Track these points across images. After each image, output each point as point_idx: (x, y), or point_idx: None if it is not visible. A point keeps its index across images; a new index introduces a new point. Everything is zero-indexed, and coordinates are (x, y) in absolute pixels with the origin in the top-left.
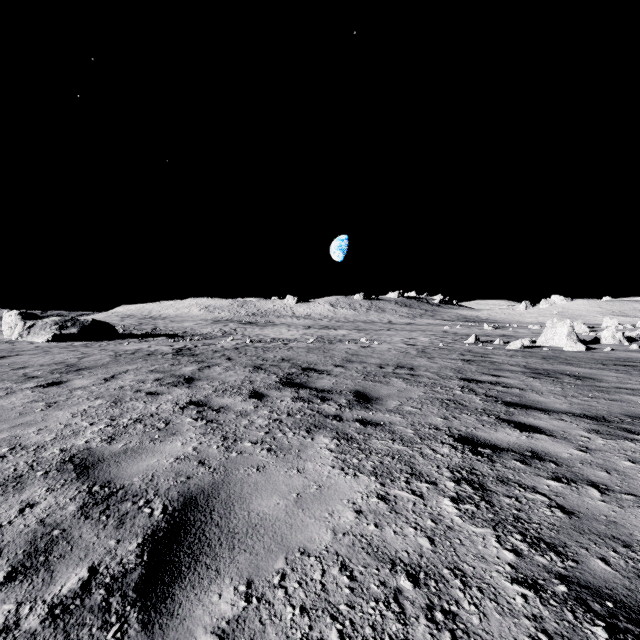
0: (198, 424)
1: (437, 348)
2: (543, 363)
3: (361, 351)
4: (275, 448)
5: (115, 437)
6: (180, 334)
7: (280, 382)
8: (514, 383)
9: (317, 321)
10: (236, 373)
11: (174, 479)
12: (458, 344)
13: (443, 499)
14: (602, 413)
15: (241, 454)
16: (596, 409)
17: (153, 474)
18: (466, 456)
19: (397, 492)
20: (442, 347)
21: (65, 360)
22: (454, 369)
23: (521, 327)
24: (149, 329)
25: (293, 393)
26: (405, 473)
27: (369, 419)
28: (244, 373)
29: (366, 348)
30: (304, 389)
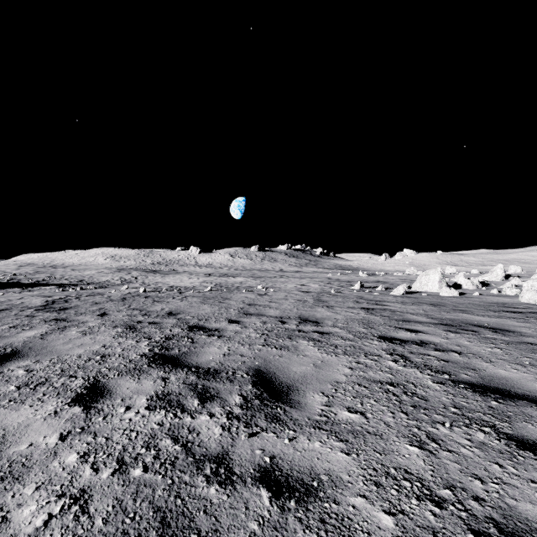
0: None
1: (330, 295)
2: (439, 311)
3: (258, 300)
4: None
5: None
6: (74, 282)
7: (148, 356)
8: (442, 342)
9: (218, 269)
10: (93, 339)
11: None
12: (347, 290)
13: None
14: None
15: None
16: None
17: None
18: None
19: None
20: (334, 294)
21: None
22: (362, 322)
23: (387, 274)
24: (42, 277)
25: (157, 383)
26: None
27: (286, 466)
28: (105, 339)
29: (263, 296)
30: (179, 371)
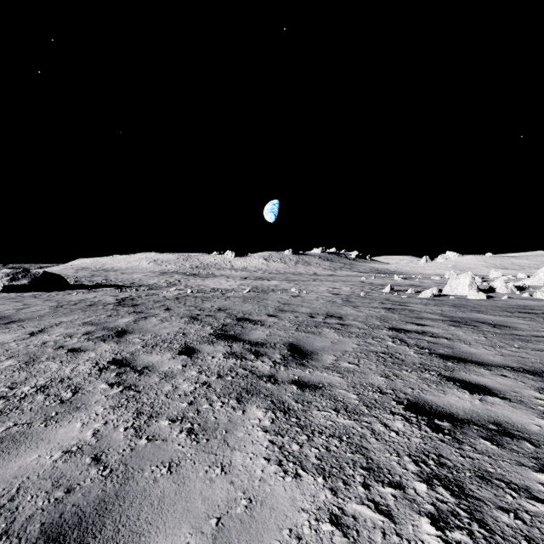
0: (112, 392)
1: (359, 297)
2: (456, 311)
3: (292, 300)
4: (197, 428)
5: (0, 416)
6: (128, 285)
7: (214, 334)
8: (439, 332)
9: (252, 273)
10: (171, 324)
11: (46, 495)
12: (376, 293)
13: (420, 520)
14: (539, 366)
15: (152, 440)
16: (530, 361)
17: (20, 485)
18: (425, 434)
19: (356, 508)
20: (363, 296)
21: (2, 312)
22: (379, 318)
23: (425, 278)
24: (100, 280)
25: (226, 347)
26: (360, 468)
27: (306, 380)
28: (179, 324)
29: (296, 297)
30: (237, 342)
